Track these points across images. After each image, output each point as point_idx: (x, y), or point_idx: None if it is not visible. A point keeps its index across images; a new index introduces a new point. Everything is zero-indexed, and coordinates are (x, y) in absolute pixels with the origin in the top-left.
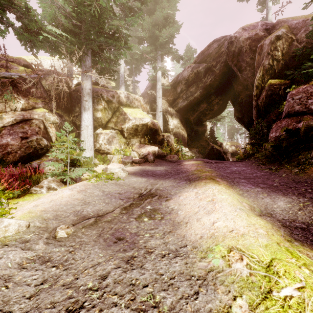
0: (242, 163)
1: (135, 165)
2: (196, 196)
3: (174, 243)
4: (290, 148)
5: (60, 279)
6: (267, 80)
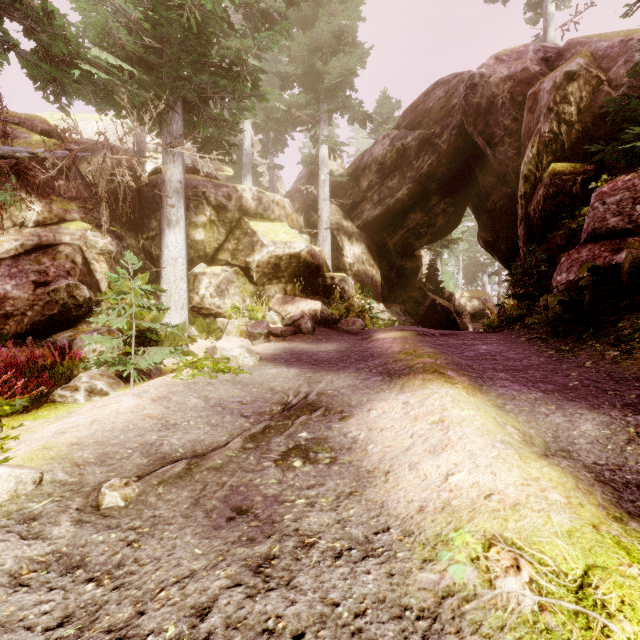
0: (497, 336)
1: (275, 340)
2: (405, 410)
3: (361, 521)
4: (601, 307)
5: (103, 612)
6: (548, 164)
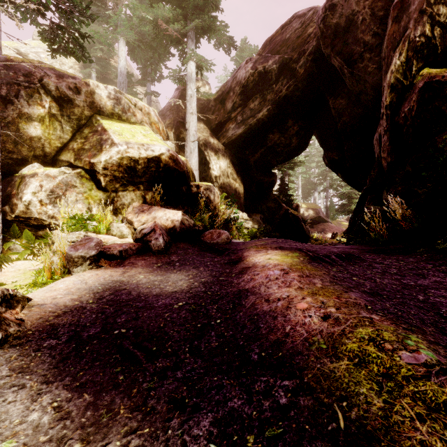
0: (431, 264)
1: (107, 265)
2: None
3: None
4: None
5: None
6: (418, 71)
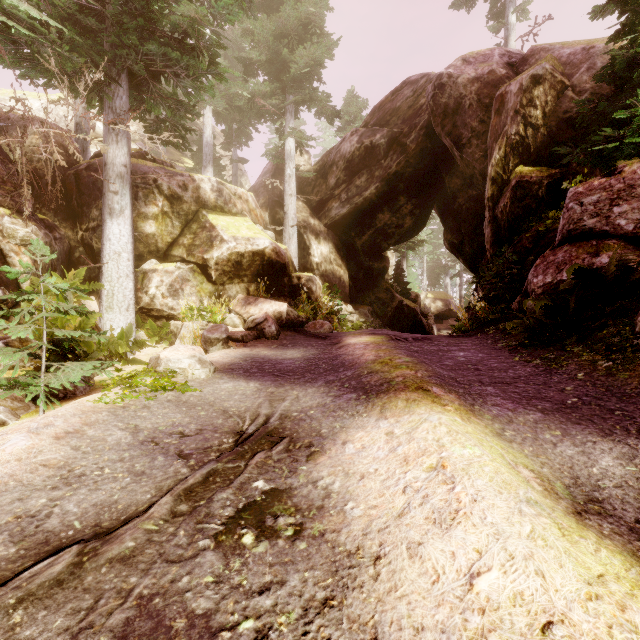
0: (472, 340)
1: (235, 346)
2: (390, 446)
3: None
4: (586, 313)
5: None
6: (514, 167)
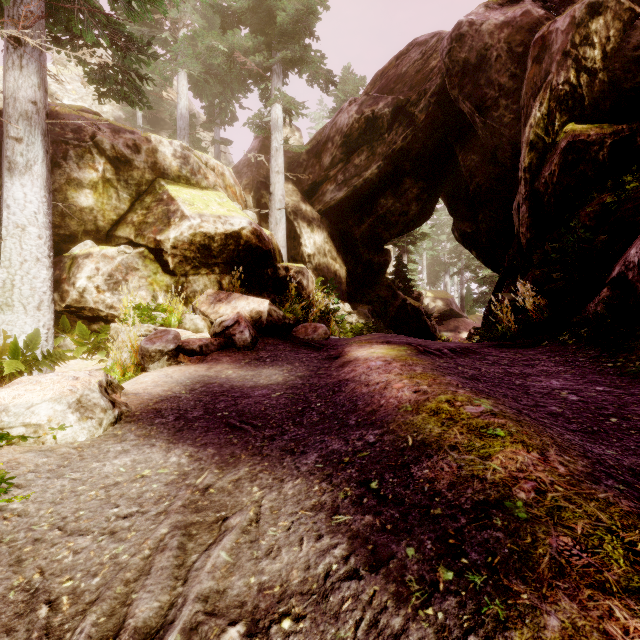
0: (547, 355)
1: (187, 361)
2: None
3: None
4: None
5: None
6: (562, 126)
